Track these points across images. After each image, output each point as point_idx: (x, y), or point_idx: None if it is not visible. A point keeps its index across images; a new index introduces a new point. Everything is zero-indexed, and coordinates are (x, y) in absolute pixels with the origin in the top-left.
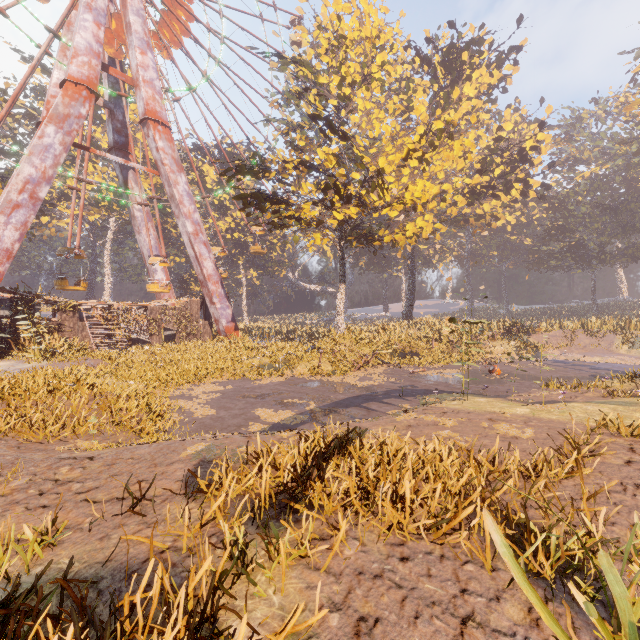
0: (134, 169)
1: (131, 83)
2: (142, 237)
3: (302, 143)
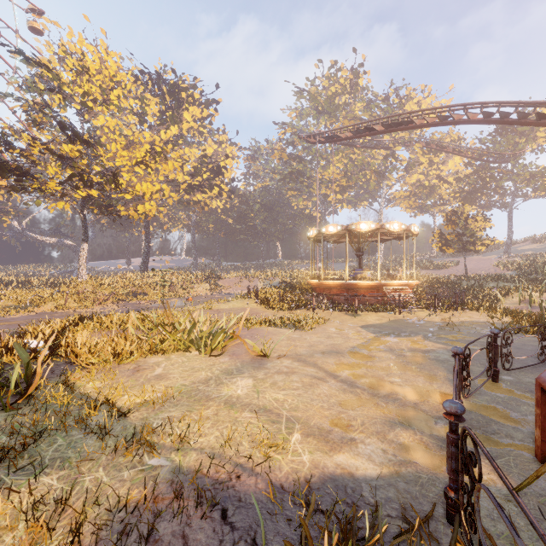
0: None
1: None
2: None
3: (49, 137)
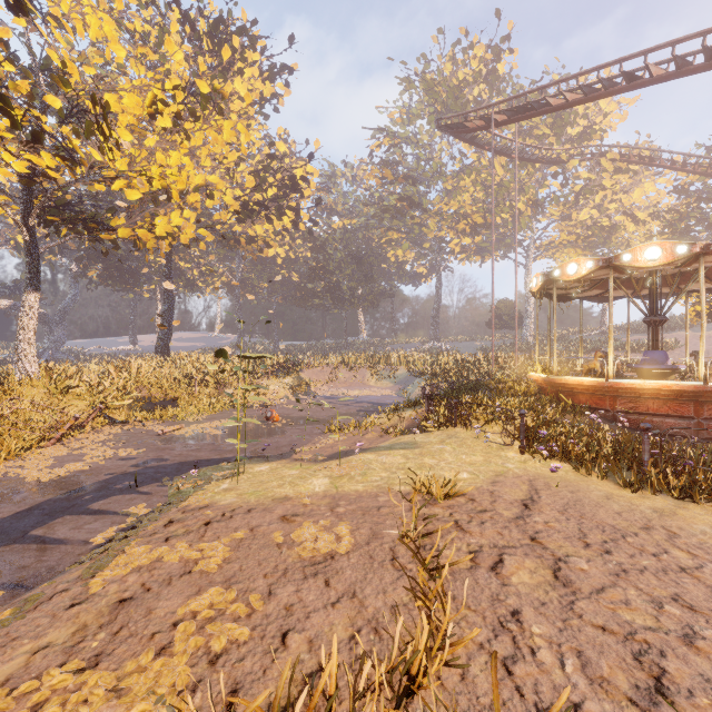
0: None
1: None
2: None
3: None
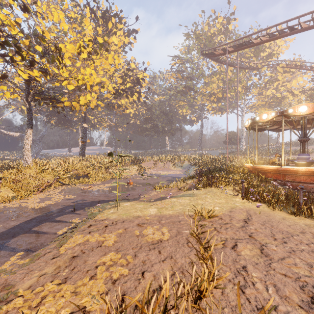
0: None
1: None
2: None
3: None
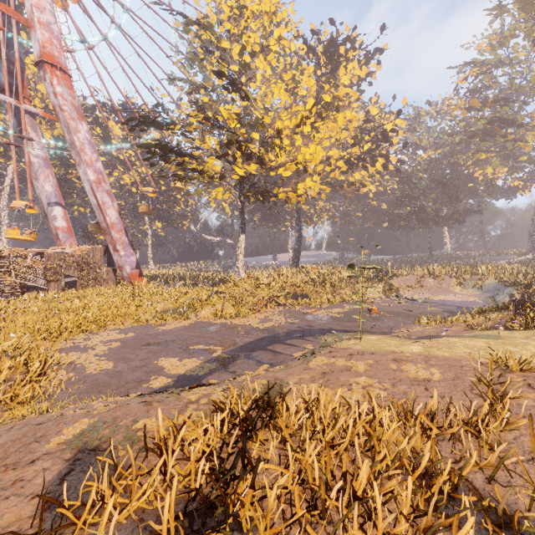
0: (30, 114)
1: (25, 23)
2: (40, 183)
3: (206, 99)
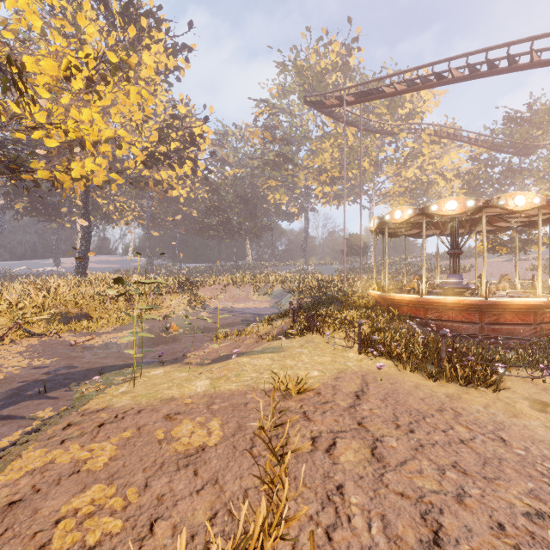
0: None
1: None
2: None
3: None
